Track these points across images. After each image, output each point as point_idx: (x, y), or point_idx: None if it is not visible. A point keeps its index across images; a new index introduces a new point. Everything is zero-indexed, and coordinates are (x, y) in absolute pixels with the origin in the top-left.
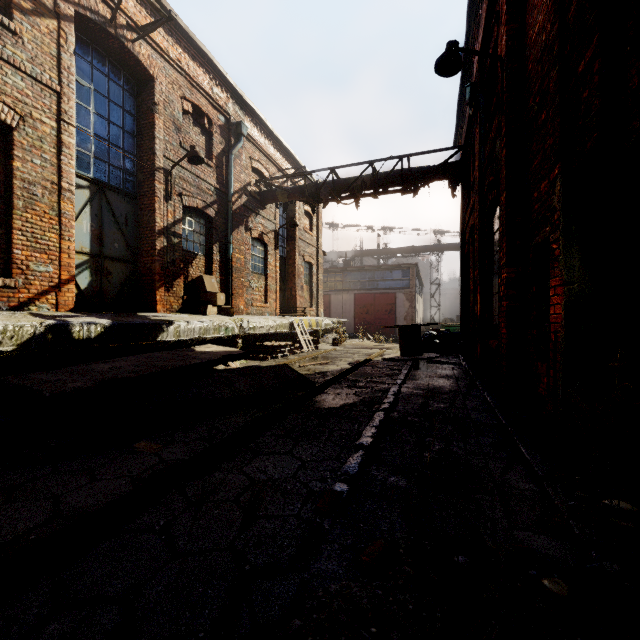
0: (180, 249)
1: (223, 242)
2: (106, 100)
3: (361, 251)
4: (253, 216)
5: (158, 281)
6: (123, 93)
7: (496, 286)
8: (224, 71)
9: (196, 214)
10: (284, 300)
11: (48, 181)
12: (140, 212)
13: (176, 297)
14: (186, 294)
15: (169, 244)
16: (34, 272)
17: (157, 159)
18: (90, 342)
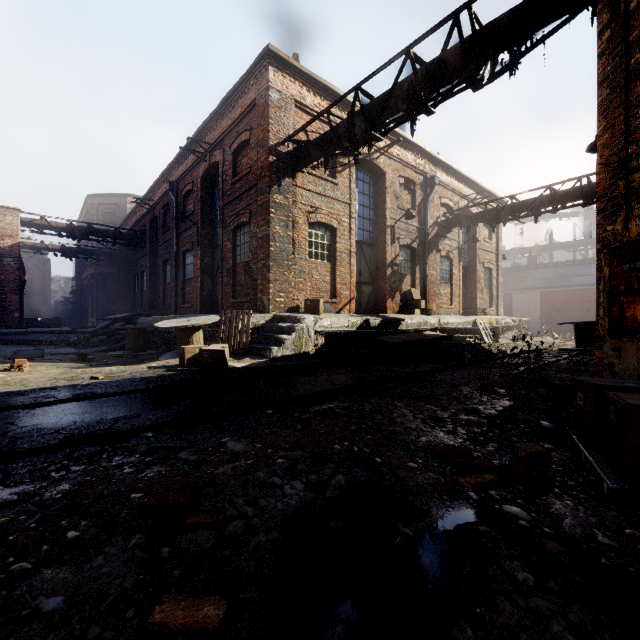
0: (398, 273)
1: (422, 264)
2: (362, 195)
3: (550, 245)
4: (442, 240)
5: (387, 295)
6: (369, 187)
7: None
8: (424, 147)
9: (405, 248)
10: (465, 302)
11: (346, 250)
12: (377, 254)
13: (396, 304)
14: (400, 302)
15: (392, 271)
16: (342, 295)
17: (387, 221)
18: (375, 328)
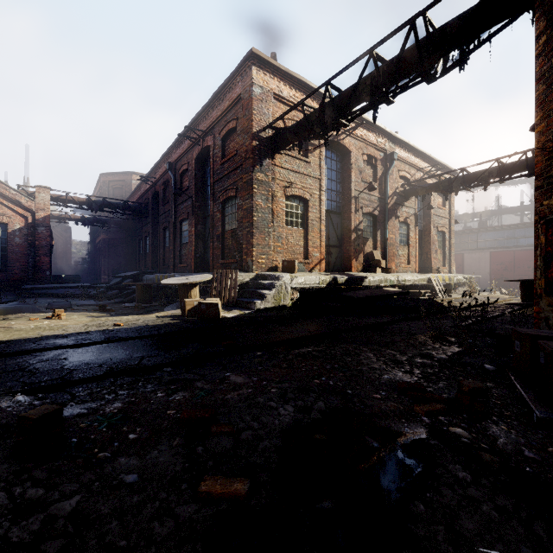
0: (361, 237)
1: (382, 229)
2: (330, 170)
3: (499, 210)
4: (400, 208)
5: (352, 256)
6: (336, 163)
7: None
8: (384, 127)
9: (368, 215)
10: (421, 261)
11: (317, 218)
12: (343, 221)
13: (359, 264)
14: (363, 261)
15: (356, 235)
16: (313, 256)
17: (352, 193)
18: (342, 285)
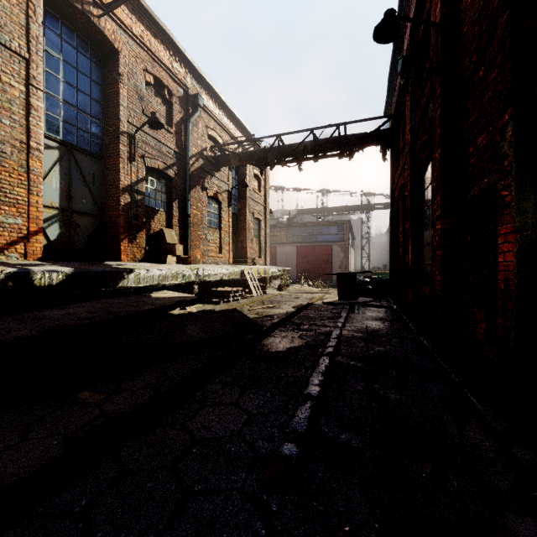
0: (143, 205)
1: (182, 200)
2: (74, 70)
3: (302, 210)
4: (209, 177)
5: (122, 233)
6: (90, 64)
7: (427, 237)
8: (182, 48)
9: (157, 174)
10: (236, 251)
11: (17, 140)
12: (106, 172)
13: (139, 248)
14: (148, 245)
15: (132, 200)
16: (3, 224)
17: (121, 124)
18: (51, 289)
